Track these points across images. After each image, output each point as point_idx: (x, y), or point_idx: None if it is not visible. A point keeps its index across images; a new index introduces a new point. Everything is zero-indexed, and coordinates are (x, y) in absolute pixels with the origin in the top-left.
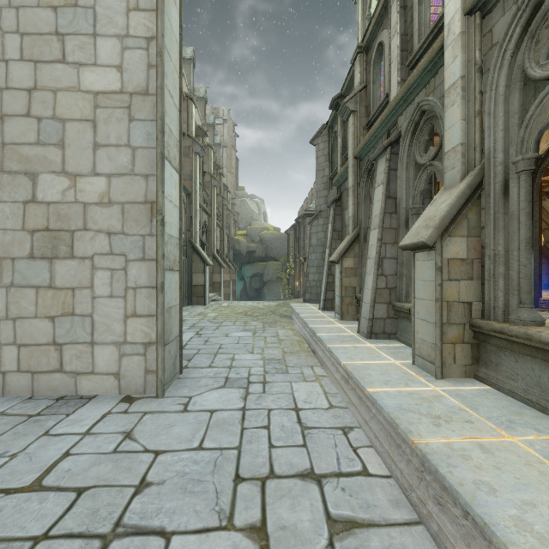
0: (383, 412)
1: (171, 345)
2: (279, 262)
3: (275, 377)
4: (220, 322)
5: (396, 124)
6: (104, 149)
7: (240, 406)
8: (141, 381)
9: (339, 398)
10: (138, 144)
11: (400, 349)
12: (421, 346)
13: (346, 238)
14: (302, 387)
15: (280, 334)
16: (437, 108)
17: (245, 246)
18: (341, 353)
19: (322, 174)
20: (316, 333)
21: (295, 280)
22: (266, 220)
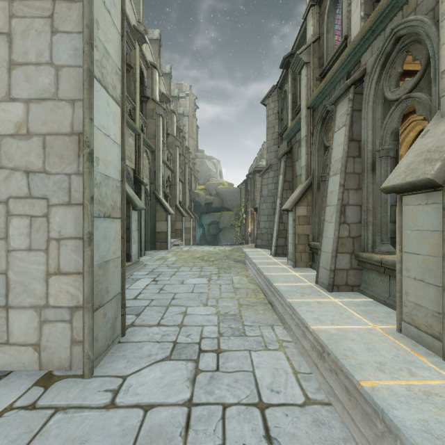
0: (402, 438)
1: (107, 306)
2: (232, 212)
3: (231, 341)
4: (178, 268)
5: (359, 63)
6: (21, 69)
7: (186, 396)
8: (67, 354)
9: (314, 382)
10: (63, 62)
11: (371, 306)
12: (414, 313)
13: (299, 187)
14: (264, 360)
15: (234, 281)
16: (420, 27)
17: (204, 198)
18: (306, 312)
19: (272, 131)
20: (273, 282)
21: (246, 227)
22: (221, 177)
